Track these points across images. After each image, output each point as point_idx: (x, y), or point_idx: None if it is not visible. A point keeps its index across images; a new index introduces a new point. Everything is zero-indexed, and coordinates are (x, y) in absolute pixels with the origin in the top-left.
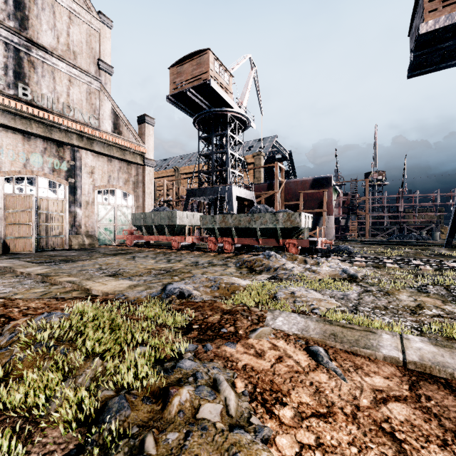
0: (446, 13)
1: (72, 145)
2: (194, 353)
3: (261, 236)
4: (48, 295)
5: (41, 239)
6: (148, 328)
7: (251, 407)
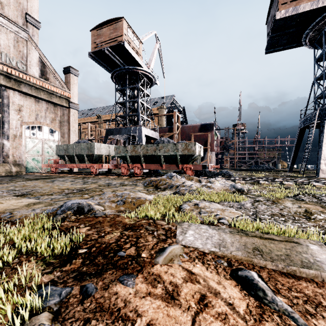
0: (293, 6)
1: None
2: (60, 308)
3: (164, 162)
4: None
5: None
6: None
7: None
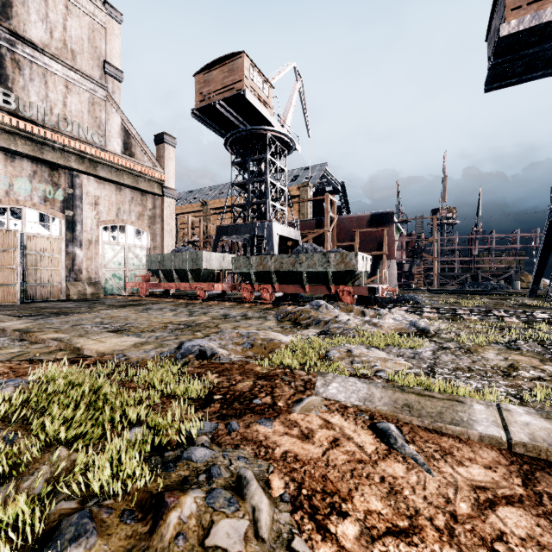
0: (532, 11)
1: (70, 169)
2: (213, 436)
3: (308, 282)
4: (23, 356)
5: (29, 287)
6: (149, 400)
7: (293, 521)
